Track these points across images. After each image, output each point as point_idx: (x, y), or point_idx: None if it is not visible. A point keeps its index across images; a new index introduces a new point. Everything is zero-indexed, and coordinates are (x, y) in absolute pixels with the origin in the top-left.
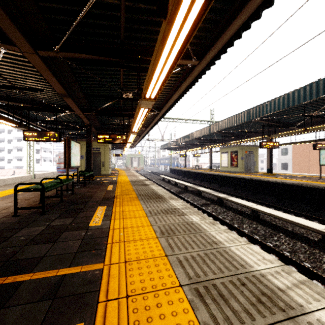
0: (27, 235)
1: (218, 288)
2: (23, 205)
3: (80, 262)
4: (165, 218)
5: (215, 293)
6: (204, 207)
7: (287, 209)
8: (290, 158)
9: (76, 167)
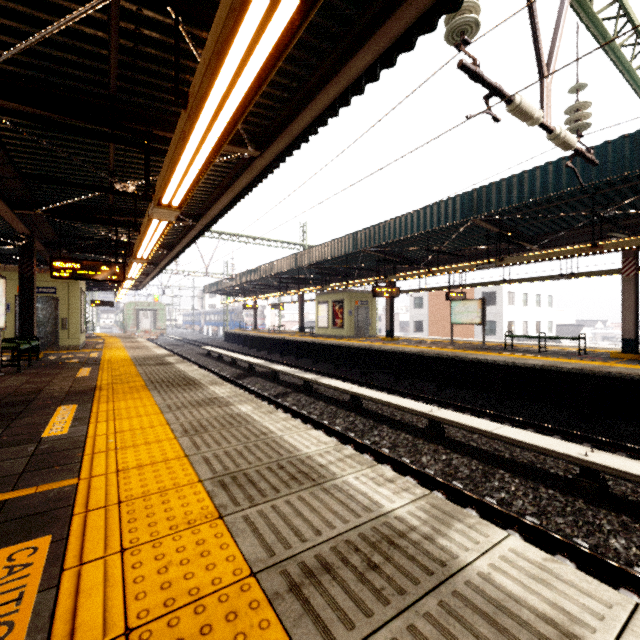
0: None
1: (249, 475)
2: None
3: (33, 483)
4: (195, 413)
5: (244, 480)
6: (281, 399)
7: (404, 391)
8: (426, 313)
9: None
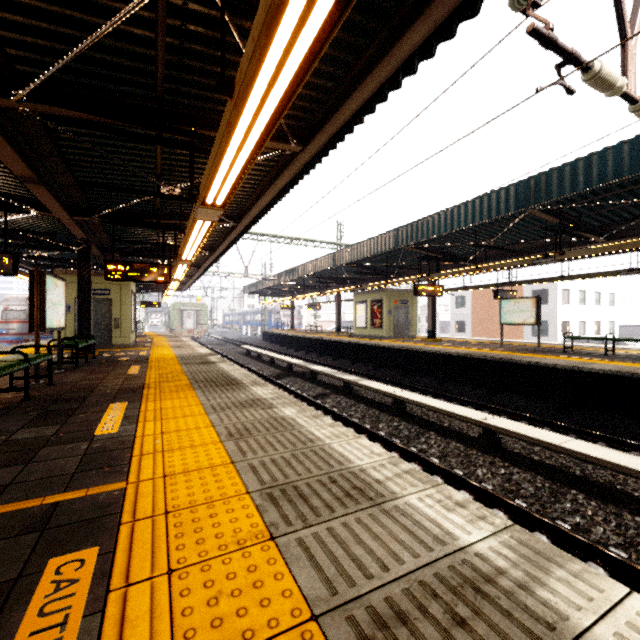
0: None
1: (300, 489)
2: None
3: (84, 485)
4: (238, 414)
5: (294, 494)
6: (320, 400)
7: (450, 395)
8: (469, 312)
9: (57, 329)
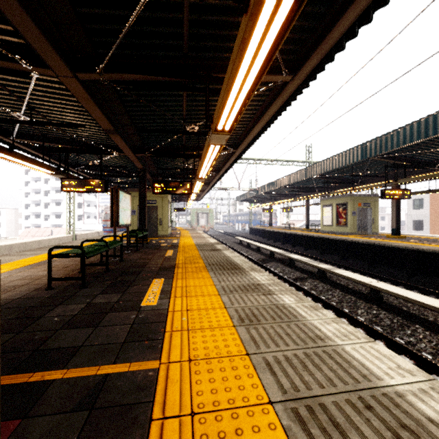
0: (62, 315)
1: (329, 410)
2: (59, 274)
3: (128, 357)
4: (244, 298)
5: (325, 418)
6: (299, 282)
7: (425, 288)
8: (427, 213)
9: (126, 225)
